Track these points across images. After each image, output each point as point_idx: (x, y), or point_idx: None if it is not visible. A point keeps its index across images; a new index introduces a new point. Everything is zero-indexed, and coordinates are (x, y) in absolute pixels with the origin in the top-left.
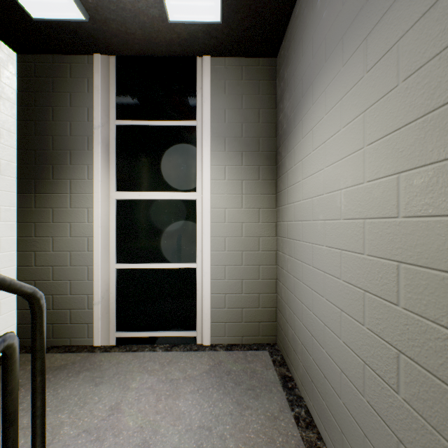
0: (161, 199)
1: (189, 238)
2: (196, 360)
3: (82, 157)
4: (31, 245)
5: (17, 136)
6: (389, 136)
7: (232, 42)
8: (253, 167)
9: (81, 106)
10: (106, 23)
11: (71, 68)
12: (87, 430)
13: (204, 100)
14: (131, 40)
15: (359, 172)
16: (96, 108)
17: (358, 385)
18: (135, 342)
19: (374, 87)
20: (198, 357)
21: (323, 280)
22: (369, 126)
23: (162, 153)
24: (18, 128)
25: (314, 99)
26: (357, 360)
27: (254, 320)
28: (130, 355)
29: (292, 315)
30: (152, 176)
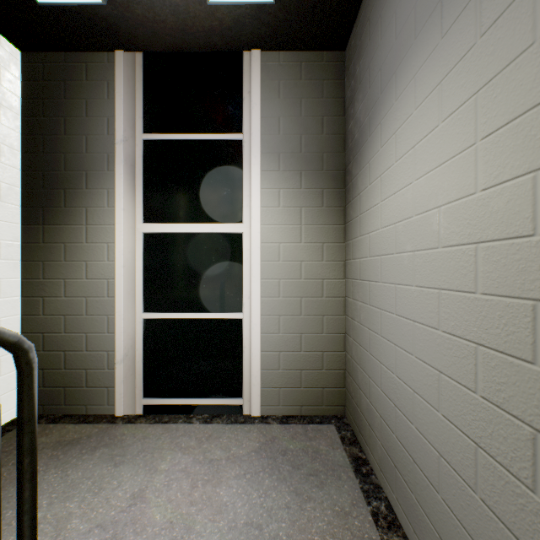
0: (199, 232)
1: (234, 281)
2: (242, 435)
3: (100, 180)
4: (39, 289)
5: (22, 155)
6: (519, 120)
7: (288, 30)
8: (314, 191)
9: (100, 116)
10: (129, 7)
11: (87, 68)
12: (101, 524)
13: (253, 106)
14: (160, 31)
15: (468, 179)
16: (118, 117)
17: (467, 476)
18: (166, 411)
19: (492, 54)
20: (245, 431)
21: (411, 332)
22: (484, 111)
23: (200, 175)
24: (23, 144)
25: (399, 92)
26: (465, 440)
27: (316, 385)
28: (160, 428)
29: (366, 379)
30: (188, 203)
